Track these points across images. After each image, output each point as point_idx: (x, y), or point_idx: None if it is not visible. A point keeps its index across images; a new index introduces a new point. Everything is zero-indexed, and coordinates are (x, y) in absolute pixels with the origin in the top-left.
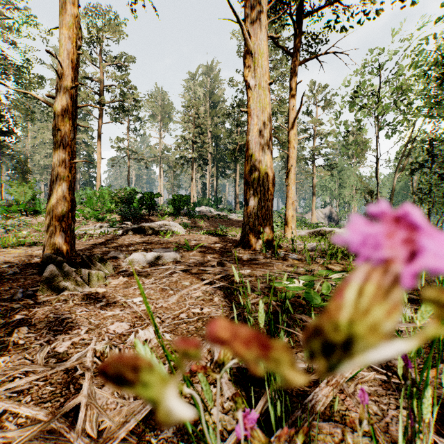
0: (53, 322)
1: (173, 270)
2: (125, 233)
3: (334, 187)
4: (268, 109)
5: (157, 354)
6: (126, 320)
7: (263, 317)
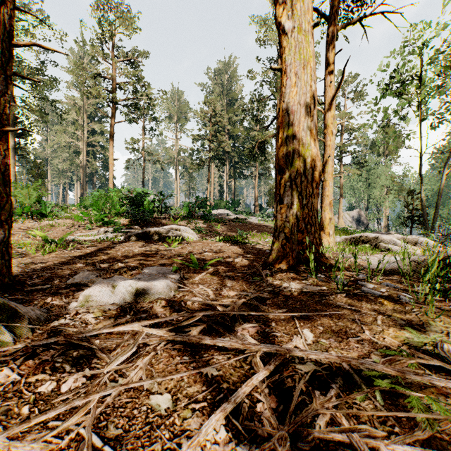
0: None
1: (144, 342)
2: (128, 239)
3: (363, 188)
4: (312, 63)
5: None
6: None
7: None
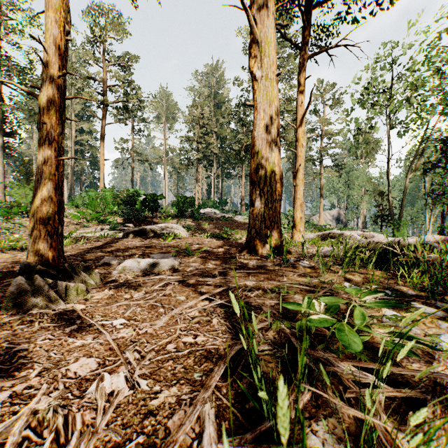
0: (3, 357)
1: (168, 281)
2: (126, 236)
3: (342, 188)
4: (276, 102)
5: (124, 419)
6: (96, 355)
7: (284, 417)
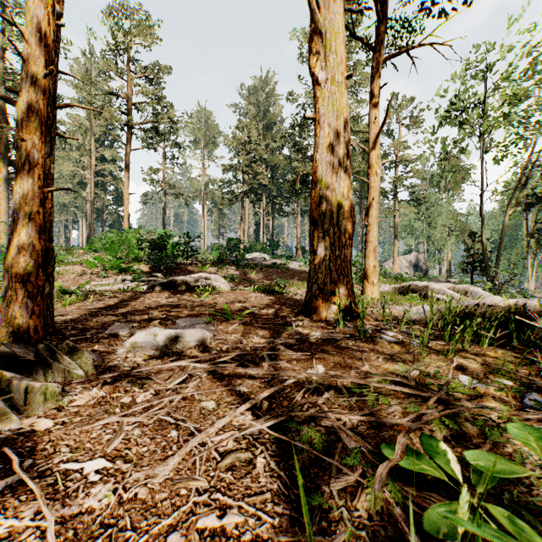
0: None
1: (191, 372)
2: (151, 289)
3: (422, 228)
4: (345, 114)
5: None
6: None
7: None
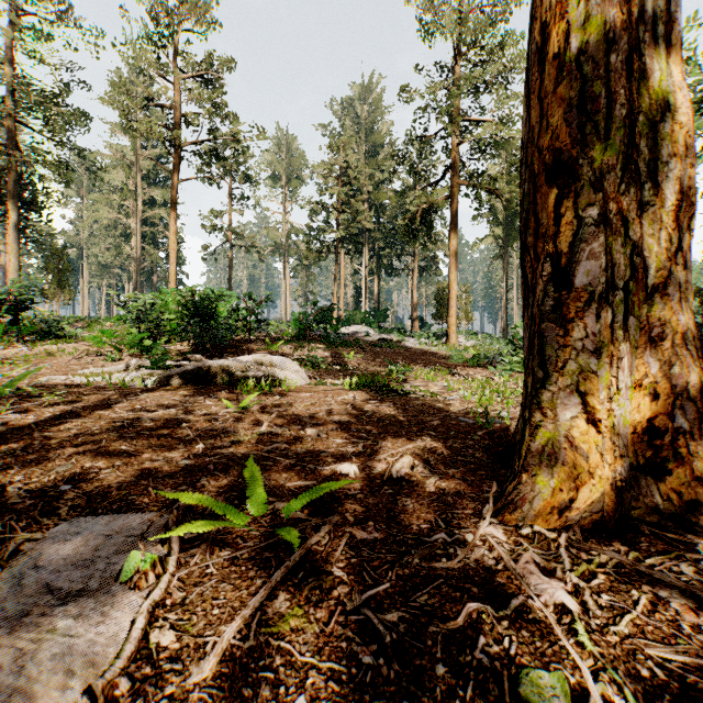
0: None
1: None
2: (165, 383)
3: None
4: None
5: None
6: None
7: None
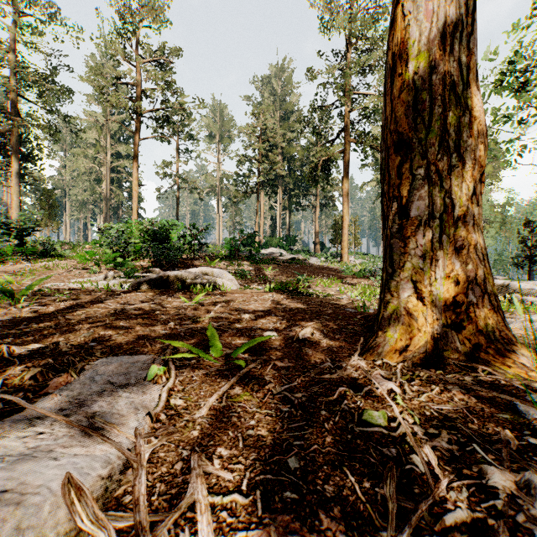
0: None
1: None
2: (137, 288)
3: None
4: None
5: None
6: None
7: None
